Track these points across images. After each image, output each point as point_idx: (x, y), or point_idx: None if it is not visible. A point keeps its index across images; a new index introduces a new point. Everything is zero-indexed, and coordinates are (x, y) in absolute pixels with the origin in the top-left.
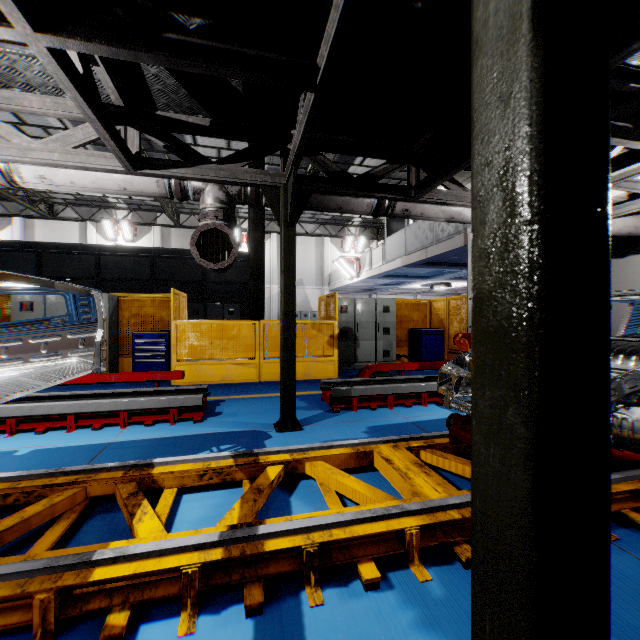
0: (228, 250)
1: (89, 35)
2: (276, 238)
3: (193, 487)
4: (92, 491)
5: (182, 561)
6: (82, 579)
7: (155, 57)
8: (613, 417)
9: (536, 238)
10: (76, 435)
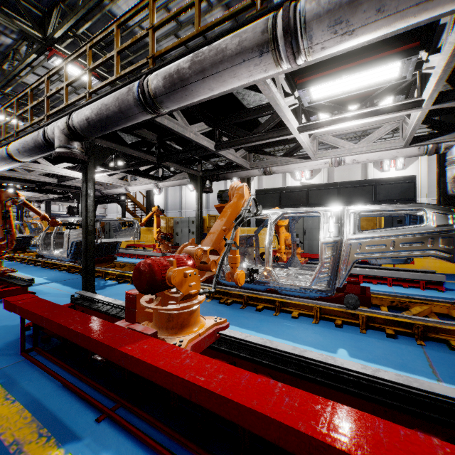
0: None
1: (454, 97)
2: (424, 158)
3: None
4: (433, 309)
5: None
6: None
7: None
8: None
9: None
10: (367, 285)
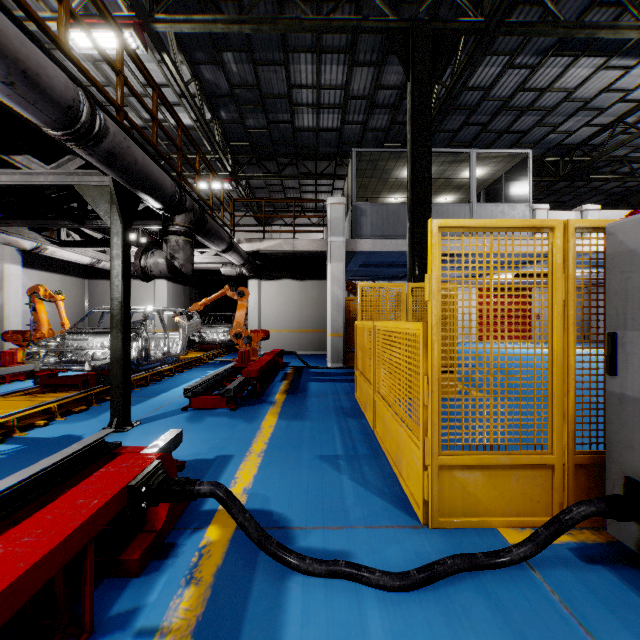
0: None
1: None
2: None
3: None
4: None
5: None
6: None
7: None
8: None
9: (123, 309)
10: None
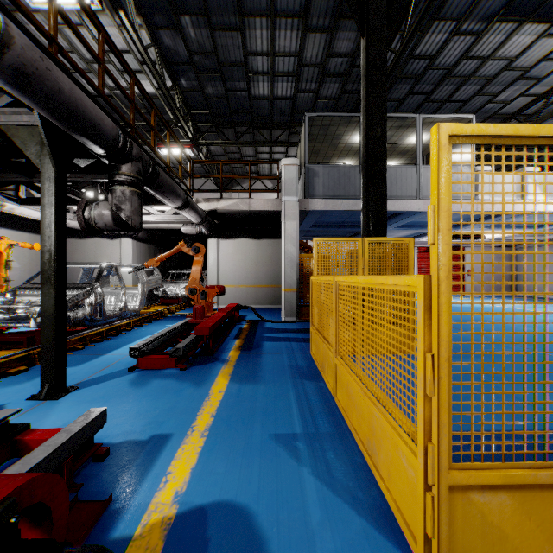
0: None
1: None
2: None
3: None
4: None
5: None
6: None
7: None
8: (73, 314)
9: (56, 262)
10: None
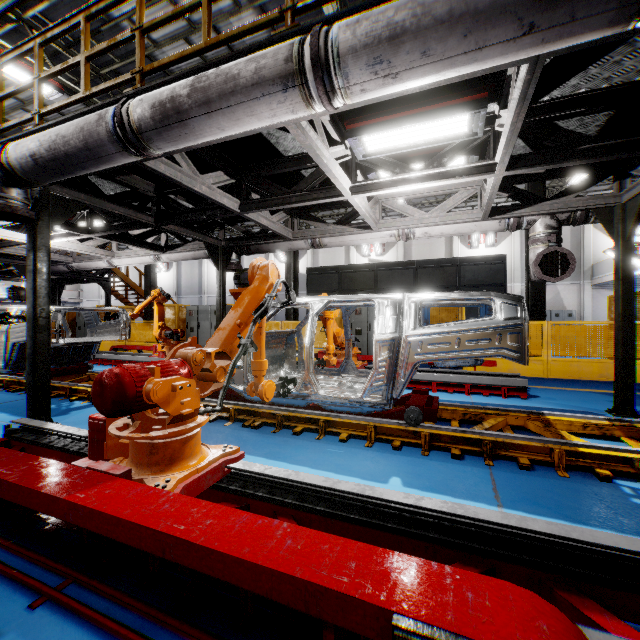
0: (564, 266)
1: (530, 163)
2: (518, 233)
3: (573, 434)
4: (509, 421)
5: (634, 456)
6: (575, 449)
7: (572, 163)
8: None
9: None
10: (441, 395)
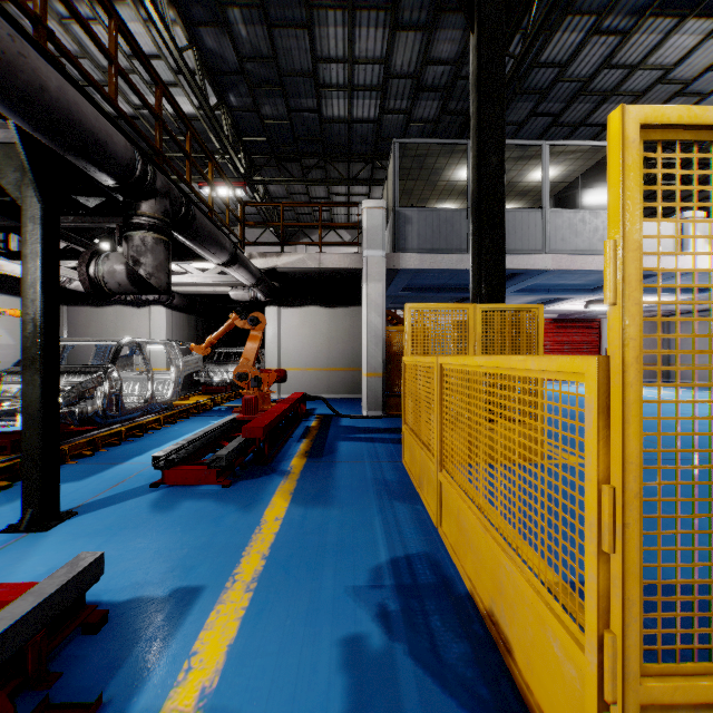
0: None
1: None
2: None
3: None
4: None
5: None
6: None
7: None
8: (80, 408)
9: (44, 337)
10: None
